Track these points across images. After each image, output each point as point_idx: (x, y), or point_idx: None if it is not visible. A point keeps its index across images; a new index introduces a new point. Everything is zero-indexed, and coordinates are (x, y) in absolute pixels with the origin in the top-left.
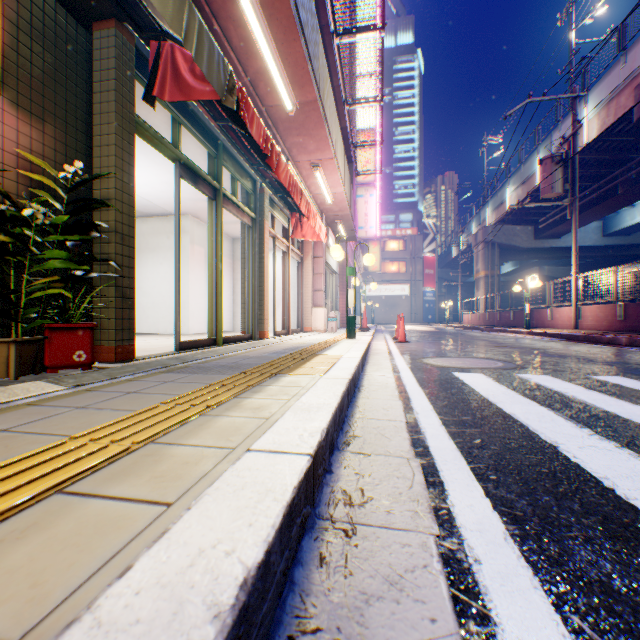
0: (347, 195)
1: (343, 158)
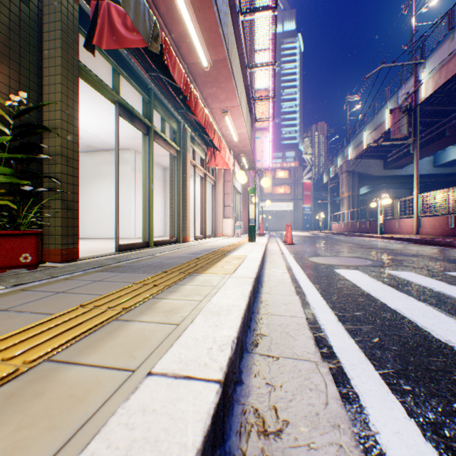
0: (249, 135)
1: (246, 107)
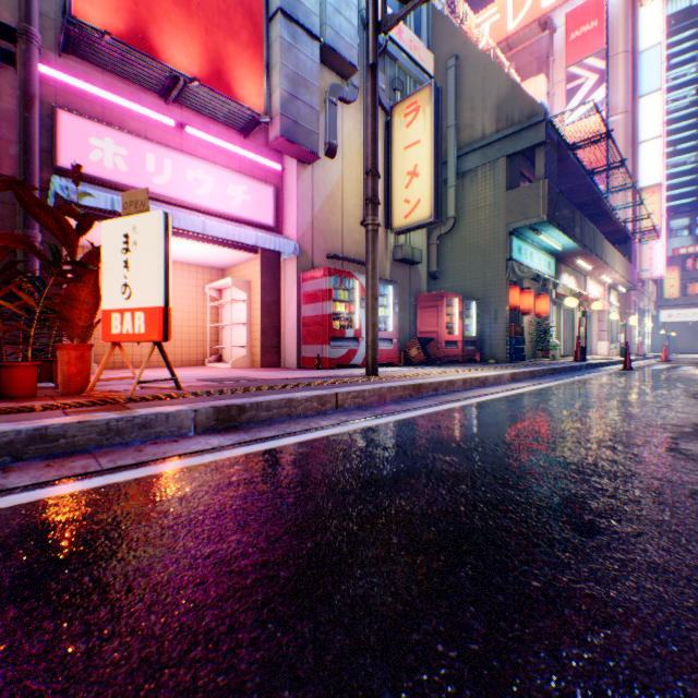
0: (622, 275)
1: (618, 260)
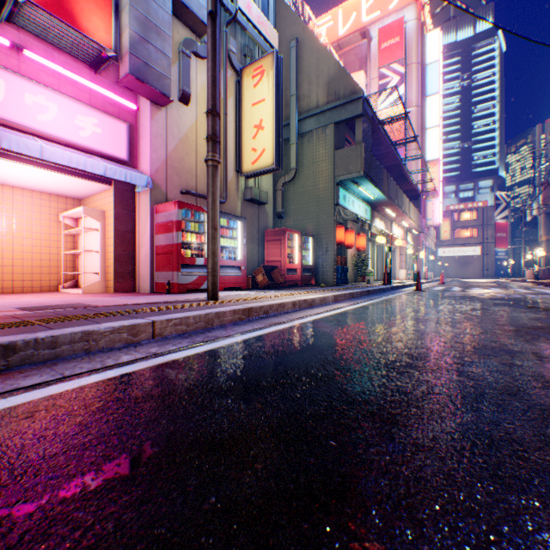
0: (415, 222)
1: (412, 210)
